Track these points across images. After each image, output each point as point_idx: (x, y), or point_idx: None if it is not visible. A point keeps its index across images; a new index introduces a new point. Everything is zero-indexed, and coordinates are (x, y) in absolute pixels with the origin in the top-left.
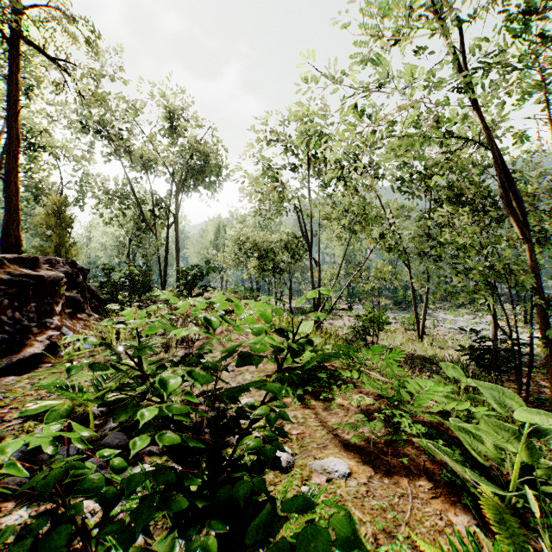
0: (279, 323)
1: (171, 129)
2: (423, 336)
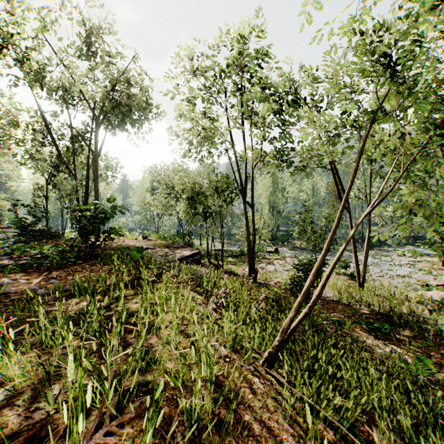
0: (210, 376)
1: (86, 51)
2: (363, 284)
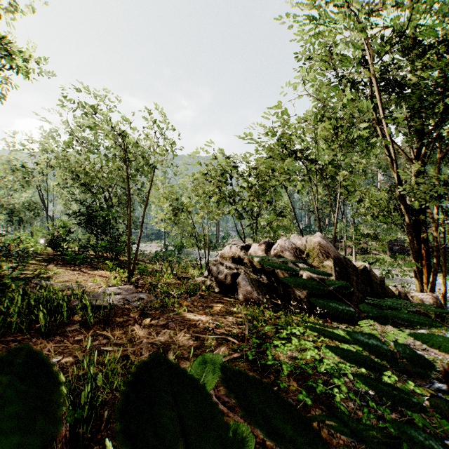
0: None
1: None
2: None
